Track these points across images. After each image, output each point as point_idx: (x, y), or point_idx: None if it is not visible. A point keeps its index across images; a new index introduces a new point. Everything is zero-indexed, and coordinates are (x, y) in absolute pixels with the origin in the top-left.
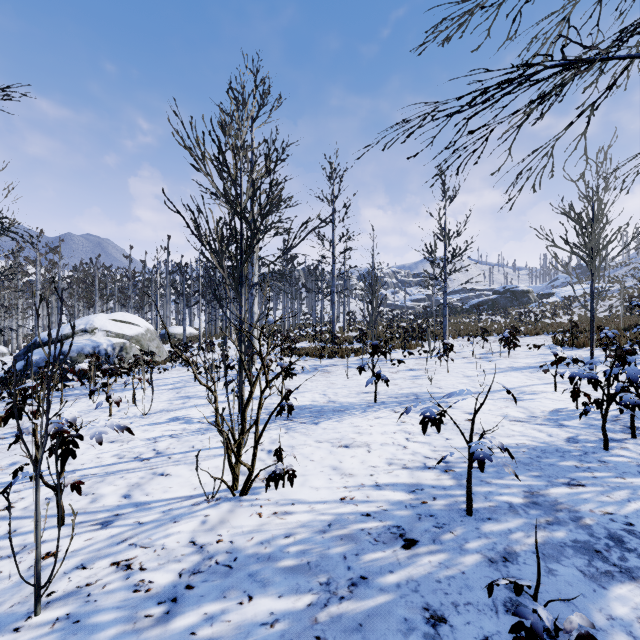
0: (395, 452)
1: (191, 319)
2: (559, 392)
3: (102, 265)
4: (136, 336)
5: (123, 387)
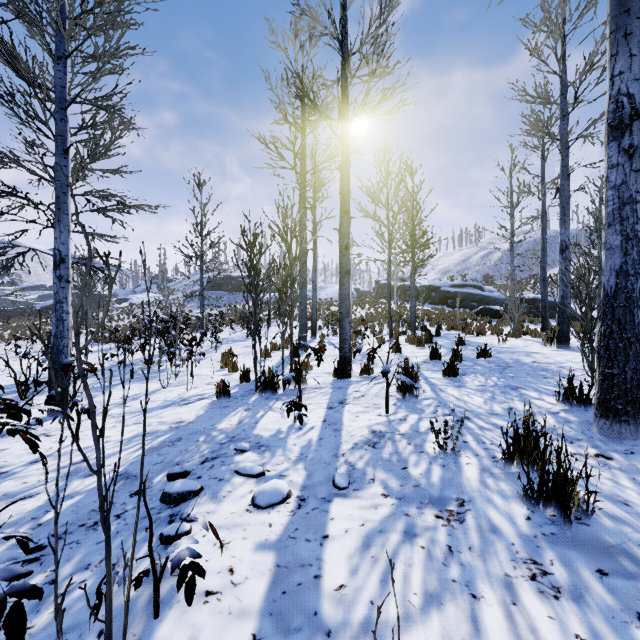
0: None
1: None
2: None
3: None
4: None
5: None
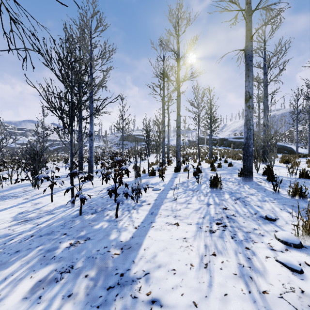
0: None
1: None
2: None
3: None
4: None
5: None
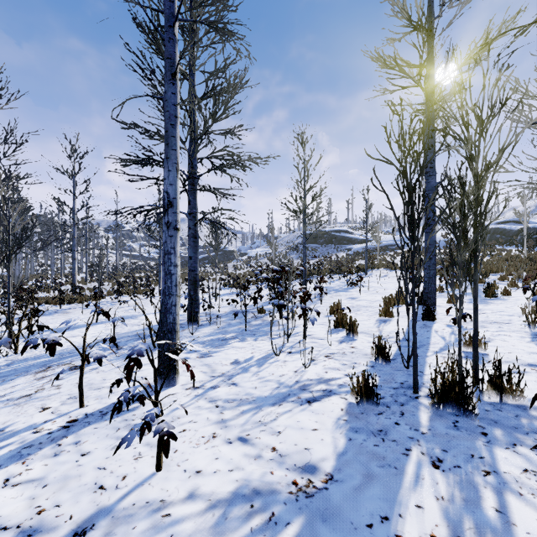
0: (98, 334)
1: None
2: None
3: None
4: None
5: None
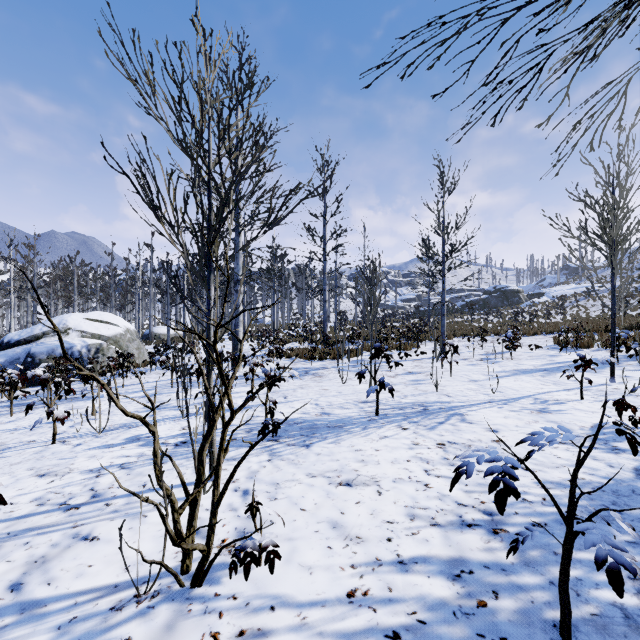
0: (415, 494)
1: (177, 319)
2: (586, 401)
3: (81, 262)
4: (114, 337)
5: (90, 394)
